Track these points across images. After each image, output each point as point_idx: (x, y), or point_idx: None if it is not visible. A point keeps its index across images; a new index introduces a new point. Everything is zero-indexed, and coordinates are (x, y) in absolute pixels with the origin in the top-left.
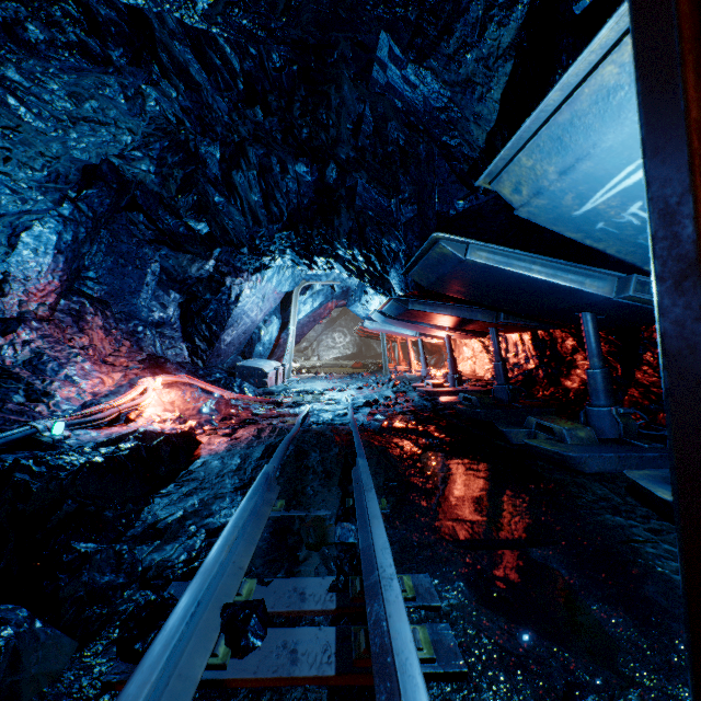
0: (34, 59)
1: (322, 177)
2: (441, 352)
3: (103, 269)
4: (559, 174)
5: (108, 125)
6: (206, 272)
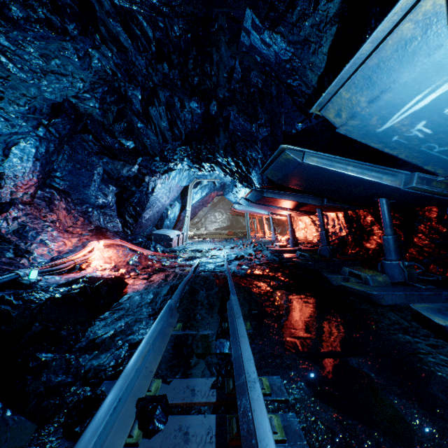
0: (17, 31)
1: (207, 110)
2: (284, 224)
3: (66, 171)
4: (368, 103)
5: (67, 76)
6: (132, 173)
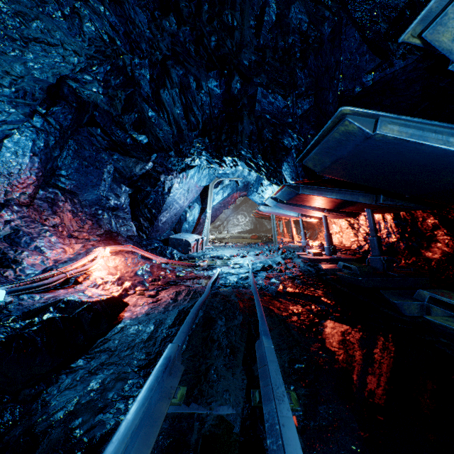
0: None
1: (228, 89)
2: (314, 228)
3: (71, 169)
4: None
5: (56, 46)
6: (146, 171)
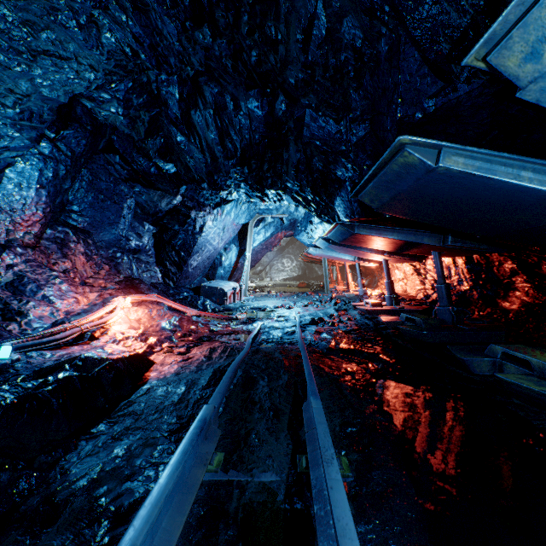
0: None
1: (272, 111)
2: (374, 274)
3: (85, 204)
4: None
5: (69, 60)
6: (174, 206)
